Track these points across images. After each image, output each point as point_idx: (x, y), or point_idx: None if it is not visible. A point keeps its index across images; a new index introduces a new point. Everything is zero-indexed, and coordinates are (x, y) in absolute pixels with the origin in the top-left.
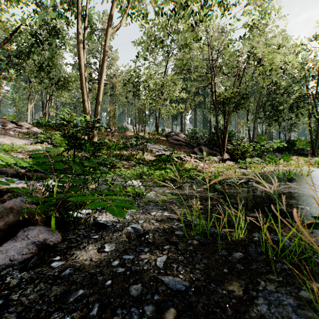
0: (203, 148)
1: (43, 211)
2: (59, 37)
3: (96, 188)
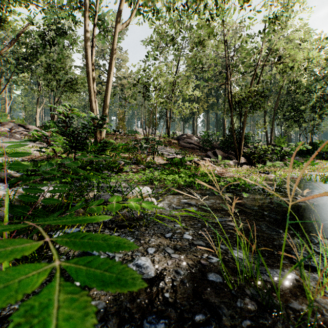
0: (217, 152)
1: (10, 232)
2: (66, 38)
3: (90, 198)
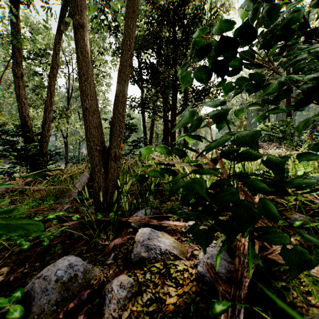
0: None
1: None
2: None
3: None
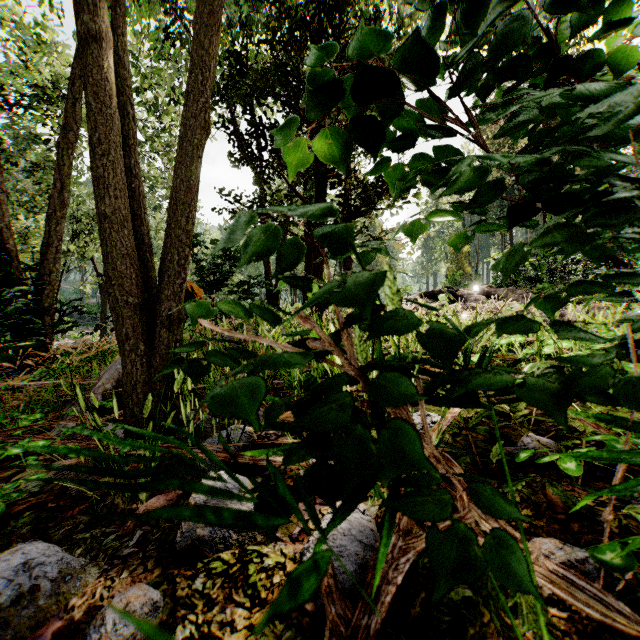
0: None
1: None
2: None
3: None
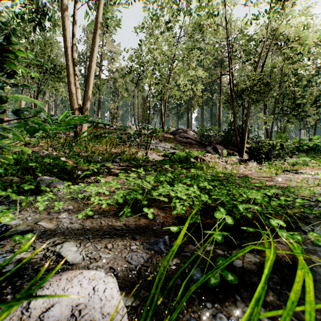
0: (217, 147)
1: None
2: (50, 20)
3: None
